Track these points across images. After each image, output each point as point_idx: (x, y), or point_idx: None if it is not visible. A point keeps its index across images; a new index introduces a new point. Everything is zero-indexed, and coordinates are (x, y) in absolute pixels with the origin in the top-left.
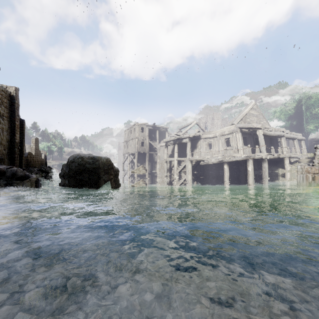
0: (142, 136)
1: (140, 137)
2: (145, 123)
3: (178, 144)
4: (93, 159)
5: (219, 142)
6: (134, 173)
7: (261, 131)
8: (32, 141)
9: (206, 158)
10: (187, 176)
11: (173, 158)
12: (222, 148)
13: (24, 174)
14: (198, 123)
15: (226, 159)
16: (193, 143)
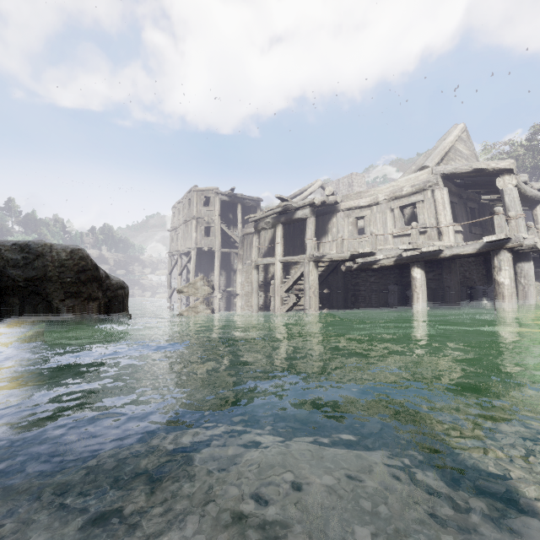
0: (206, 216)
1: (202, 218)
2: (213, 189)
3: (284, 228)
4: (27, 251)
5: (385, 215)
6: (182, 293)
7: (512, 178)
8: None
9: (358, 254)
10: (308, 300)
11: (272, 258)
12: (394, 229)
13: None
14: (325, 185)
15: (419, 254)
16: (319, 222)
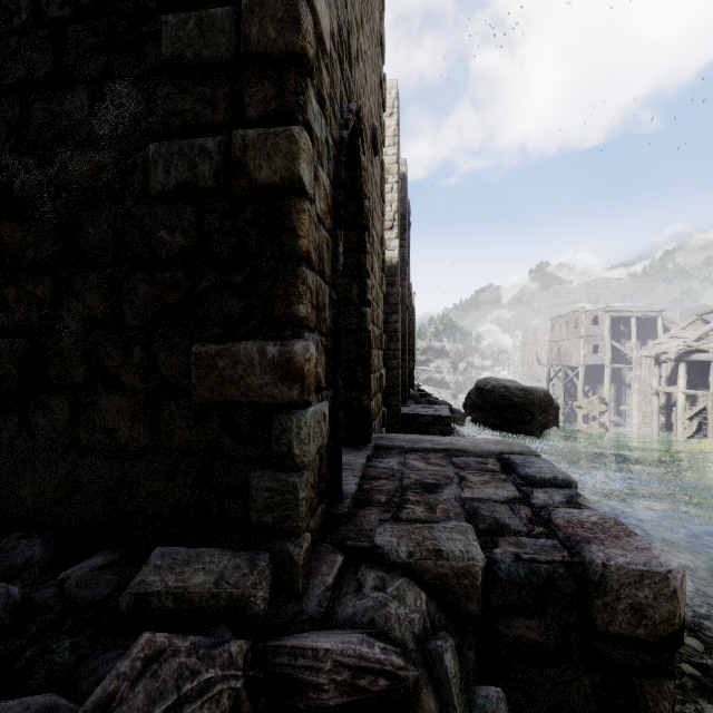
0: (594, 334)
1: (589, 336)
2: (601, 307)
3: None
4: (525, 391)
5: None
6: (580, 408)
7: None
8: None
9: None
10: (710, 428)
11: (673, 389)
12: None
13: (452, 408)
14: None
15: None
16: None
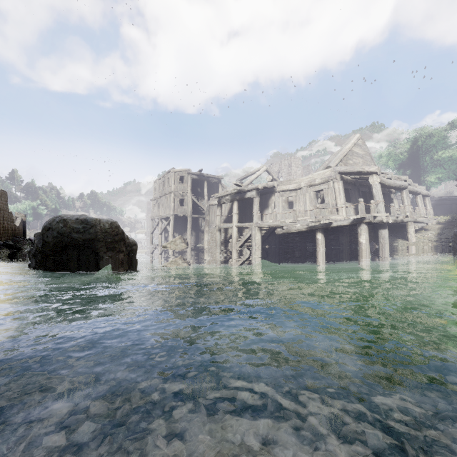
0: (181, 190)
1: (178, 192)
2: (186, 170)
3: (239, 202)
4: (86, 223)
5: (305, 197)
6: (166, 248)
7: (377, 178)
8: None
9: (285, 223)
10: (254, 252)
11: (230, 224)
12: (310, 206)
13: None
14: (269, 169)
15: (320, 224)
16: (263, 199)
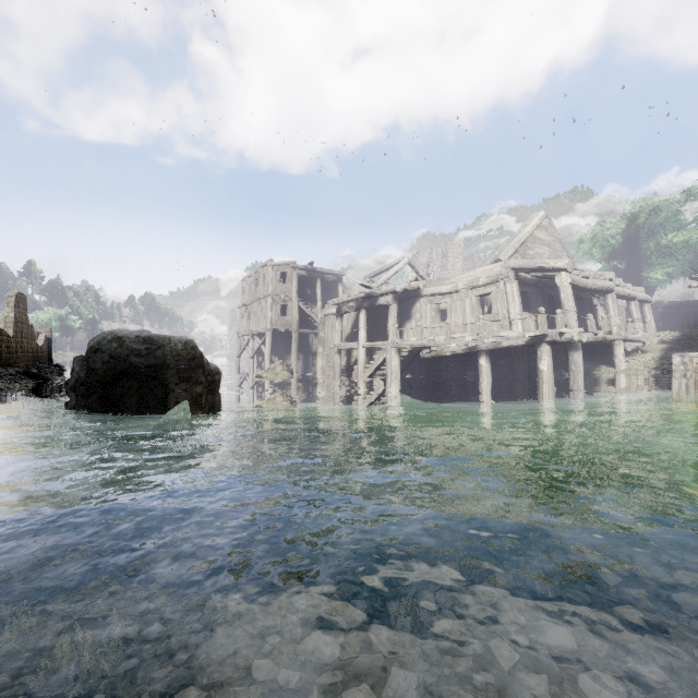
0: (282, 293)
1: (278, 295)
2: (289, 263)
3: (368, 311)
4: (150, 342)
5: (464, 304)
6: (262, 378)
7: (567, 277)
8: (6, 302)
9: (435, 342)
10: (390, 385)
11: (355, 343)
12: (471, 318)
13: None
14: (412, 262)
15: (484, 344)
16: (403, 307)
